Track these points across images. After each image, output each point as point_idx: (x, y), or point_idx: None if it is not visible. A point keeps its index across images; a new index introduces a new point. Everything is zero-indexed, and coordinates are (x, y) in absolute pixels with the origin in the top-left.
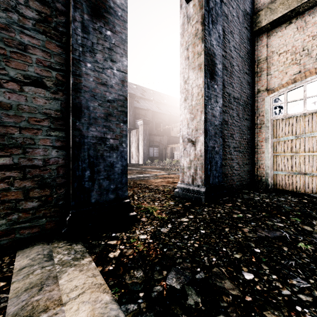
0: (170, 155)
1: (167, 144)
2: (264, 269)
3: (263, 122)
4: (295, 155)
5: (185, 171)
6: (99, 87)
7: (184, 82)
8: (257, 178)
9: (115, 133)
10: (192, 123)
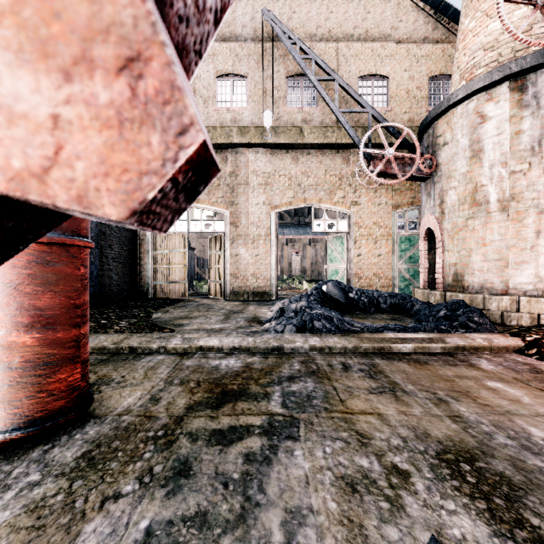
0: None
1: None
2: (113, 320)
3: (145, 235)
4: (169, 267)
5: None
6: None
7: None
8: (140, 289)
9: None
10: None
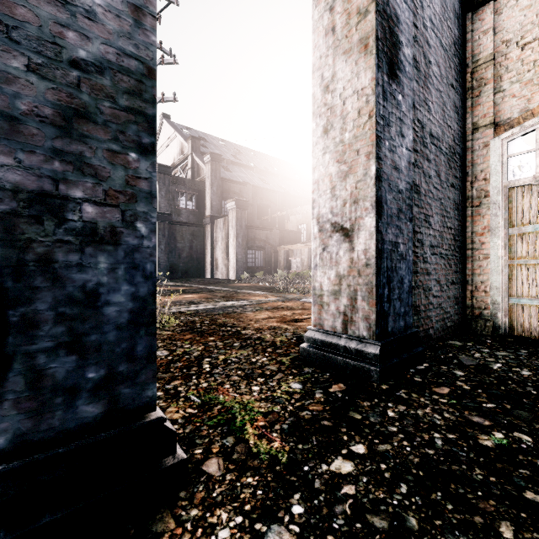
0: (285, 264)
1: (278, 245)
2: None
3: (486, 193)
4: None
5: (326, 302)
6: (33, 3)
7: (322, 91)
8: (471, 311)
9: (104, 185)
10: (343, 184)
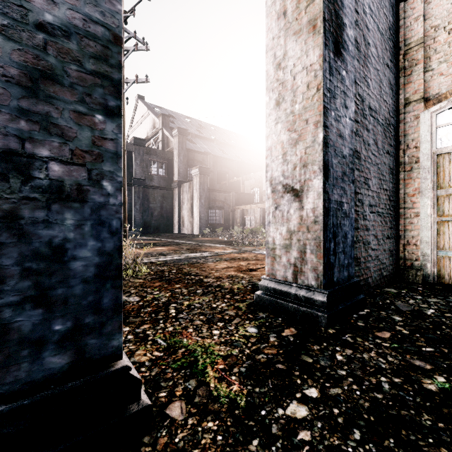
0: (240, 222)
1: (235, 205)
2: None
3: (417, 159)
4: None
5: (278, 254)
6: None
7: (274, 68)
8: (404, 262)
9: (71, 145)
10: (294, 150)
